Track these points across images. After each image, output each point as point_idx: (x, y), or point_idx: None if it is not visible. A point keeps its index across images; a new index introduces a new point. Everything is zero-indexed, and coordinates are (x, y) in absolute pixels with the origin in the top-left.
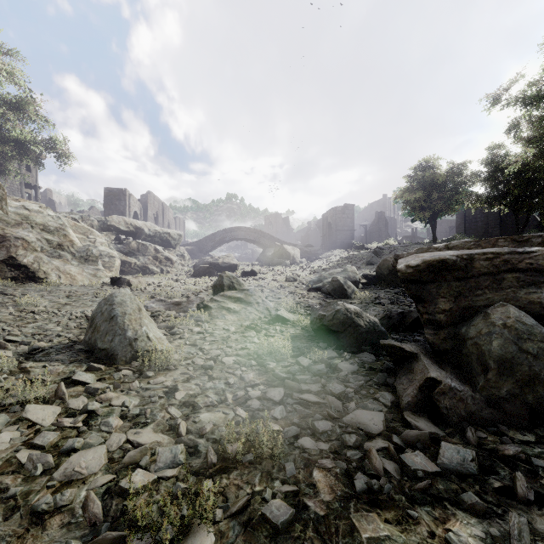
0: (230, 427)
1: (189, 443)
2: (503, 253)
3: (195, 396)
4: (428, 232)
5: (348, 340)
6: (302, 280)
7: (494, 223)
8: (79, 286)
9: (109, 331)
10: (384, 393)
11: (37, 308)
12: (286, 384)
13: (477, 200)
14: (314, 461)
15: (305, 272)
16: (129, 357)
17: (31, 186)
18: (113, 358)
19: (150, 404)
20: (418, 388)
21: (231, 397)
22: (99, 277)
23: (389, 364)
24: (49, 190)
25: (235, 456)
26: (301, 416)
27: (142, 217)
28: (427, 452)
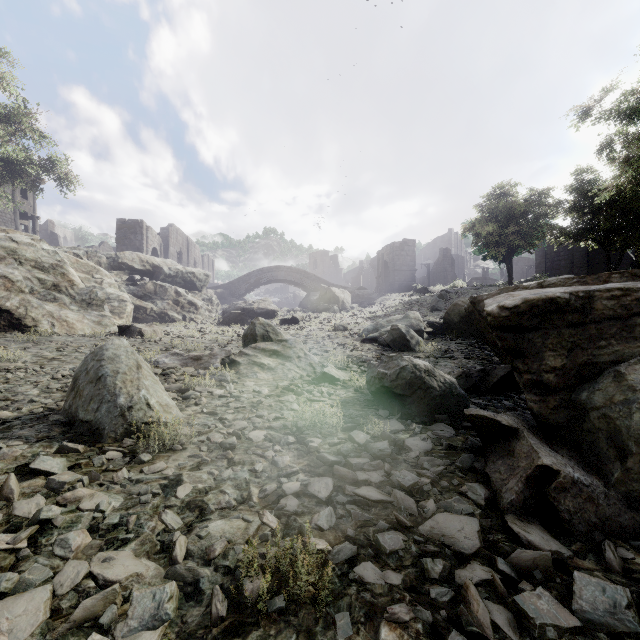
0: (252, 549)
1: (188, 575)
2: (635, 289)
3: (205, 492)
4: (502, 273)
5: (417, 406)
6: (353, 329)
7: (580, 261)
8: (77, 337)
9: (94, 397)
10: (474, 486)
11: (14, 364)
12: (335, 472)
13: (561, 234)
14: (380, 608)
15: (357, 319)
16: (120, 432)
17: (27, 216)
18: (98, 433)
19: (137, 506)
20: (525, 481)
21: (257, 493)
22: (105, 325)
23: (474, 440)
24: (51, 222)
25: (257, 601)
26: (358, 523)
27: (162, 254)
28: (551, 587)
